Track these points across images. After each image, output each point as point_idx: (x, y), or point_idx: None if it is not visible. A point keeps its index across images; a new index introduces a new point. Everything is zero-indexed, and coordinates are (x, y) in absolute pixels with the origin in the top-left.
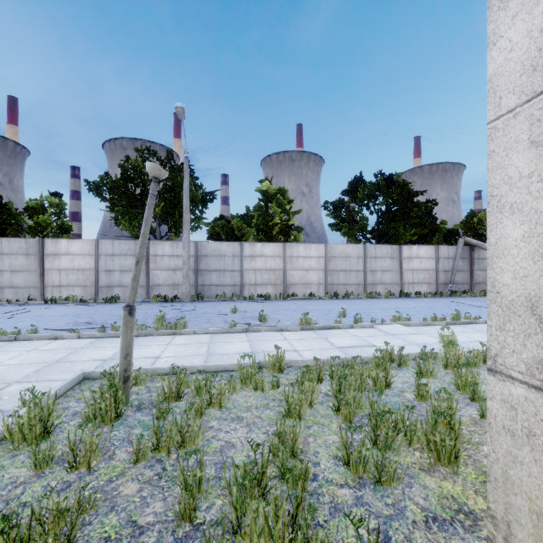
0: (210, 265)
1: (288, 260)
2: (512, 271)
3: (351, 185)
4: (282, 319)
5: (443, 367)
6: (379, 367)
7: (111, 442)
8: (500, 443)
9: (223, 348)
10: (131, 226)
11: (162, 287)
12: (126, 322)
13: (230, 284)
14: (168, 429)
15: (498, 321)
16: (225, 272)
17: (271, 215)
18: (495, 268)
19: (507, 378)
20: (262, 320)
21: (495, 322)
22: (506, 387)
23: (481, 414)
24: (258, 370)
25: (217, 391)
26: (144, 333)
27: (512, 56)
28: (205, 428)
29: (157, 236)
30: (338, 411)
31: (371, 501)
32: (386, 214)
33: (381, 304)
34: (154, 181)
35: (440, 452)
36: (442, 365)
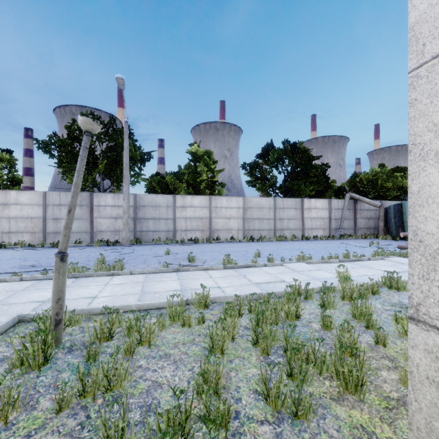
0: (147, 214)
1: (213, 210)
2: (438, 219)
3: (264, 150)
4: (208, 259)
5: (340, 299)
6: (290, 301)
7: (36, 389)
8: (423, 393)
9: (156, 286)
10: None
11: (105, 233)
12: (58, 268)
13: (164, 230)
14: (94, 374)
15: (421, 270)
16: (160, 220)
17: (199, 172)
18: (417, 217)
19: (432, 328)
20: (191, 260)
21: (417, 271)
22: (431, 337)
23: (376, 341)
24: (186, 306)
25: (147, 330)
26: (84, 275)
27: (438, 0)
28: (133, 369)
29: (101, 189)
30: (256, 343)
31: (289, 438)
32: (291, 173)
33: (288, 245)
34: (87, 135)
35: (348, 382)
36: (340, 297)
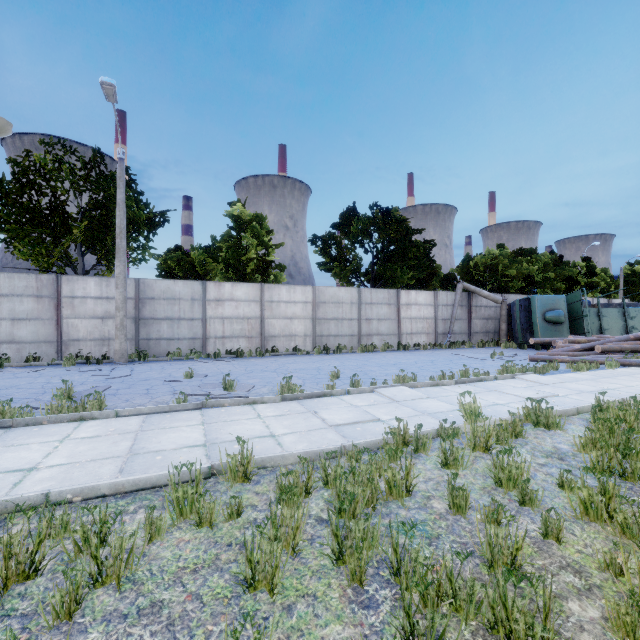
0: (159, 312)
1: (267, 306)
2: None
3: (343, 217)
4: (257, 384)
5: (469, 448)
6: (391, 457)
7: None
8: None
9: (159, 439)
10: (32, 254)
11: (83, 342)
12: None
13: (188, 337)
14: None
15: None
16: (180, 321)
17: (244, 247)
18: None
19: None
20: (228, 388)
21: None
22: None
23: (544, 532)
24: (210, 479)
25: (115, 551)
26: (24, 422)
27: None
28: None
29: (78, 269)
30: (339, 559)
31: None
32: (382, 253)
33: (379, 359)
34: None
35: None
36: (468, 444)
